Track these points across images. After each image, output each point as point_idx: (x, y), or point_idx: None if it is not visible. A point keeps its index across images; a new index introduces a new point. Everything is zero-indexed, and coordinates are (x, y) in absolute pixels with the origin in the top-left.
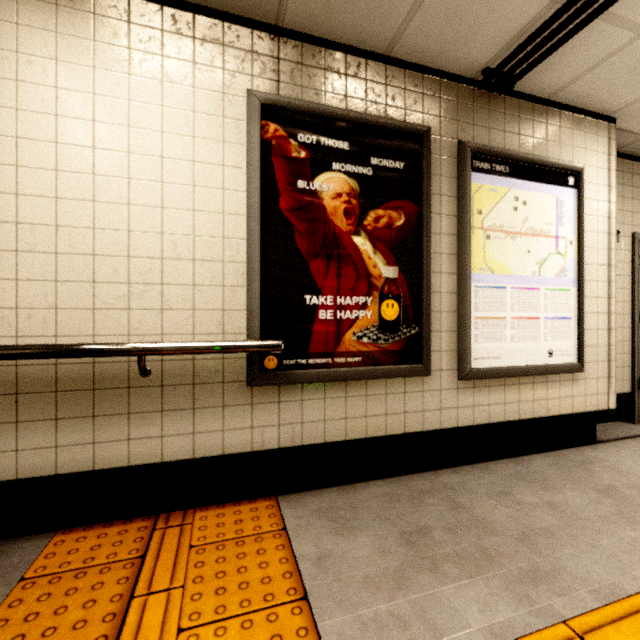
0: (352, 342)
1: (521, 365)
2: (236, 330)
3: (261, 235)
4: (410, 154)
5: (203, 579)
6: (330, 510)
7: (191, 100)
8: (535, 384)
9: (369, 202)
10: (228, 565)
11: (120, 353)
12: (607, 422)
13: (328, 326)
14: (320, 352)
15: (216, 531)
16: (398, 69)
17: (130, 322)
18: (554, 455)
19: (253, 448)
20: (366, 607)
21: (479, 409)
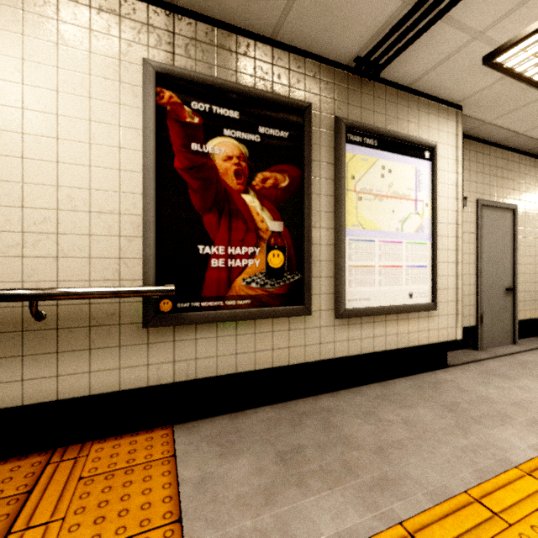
0: (242, 287)
1: (387, 305)
2: (132, 276)
3: (156, 191)
4: (293, 125)
5: (85, 509)
6: (219, 435)
7: (87, 64)
8: (399, 321)
9: (257, 165)
10: (113, 494)
11: (9, 298)
12: (458, 350)
13: (220, 273)
14: (212, 296)
15: (109, 462)
16: (283, 52)
17: (24, 269)
18: (414, 378)
19: (149, 383)
20: (234, 524)
21: (353, 342)
